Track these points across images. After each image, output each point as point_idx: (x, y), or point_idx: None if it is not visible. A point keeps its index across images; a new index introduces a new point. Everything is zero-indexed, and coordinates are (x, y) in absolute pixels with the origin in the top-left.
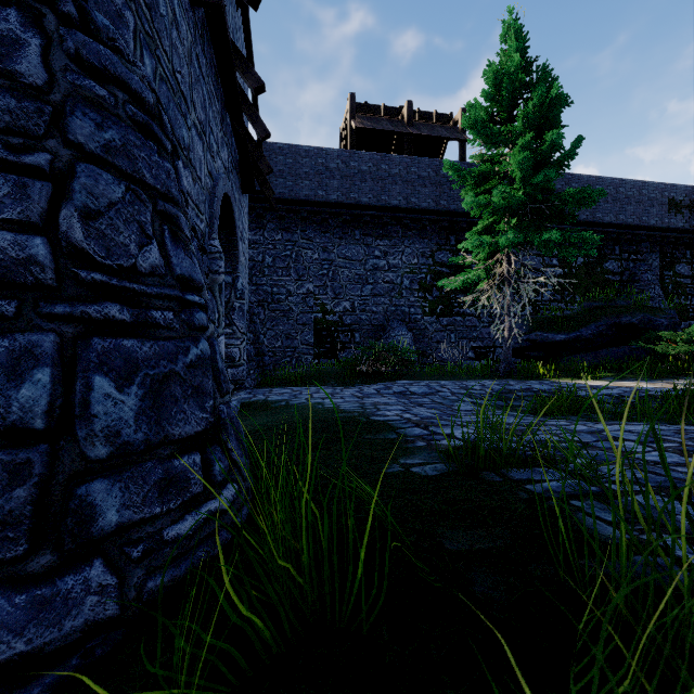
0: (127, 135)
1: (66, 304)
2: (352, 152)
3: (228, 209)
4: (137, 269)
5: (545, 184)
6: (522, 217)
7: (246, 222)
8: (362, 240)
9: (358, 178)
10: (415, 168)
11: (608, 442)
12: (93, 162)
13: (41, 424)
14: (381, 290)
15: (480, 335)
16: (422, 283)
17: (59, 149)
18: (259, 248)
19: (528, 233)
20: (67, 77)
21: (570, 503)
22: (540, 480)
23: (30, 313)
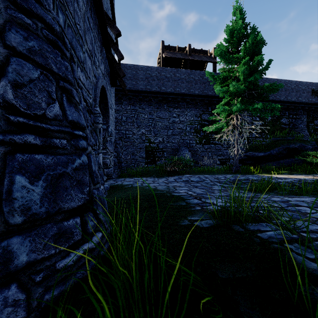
0: (42, 45)
1: (0, 134)
2: (163, 68)
3: (104, 94)
4: (45, 116)
5: (255, 81)
6: (243, 97)
7: (113, 100)
8: (167, 109)
9: (165, 80)
10: (192, 75)
11: (293, 207)
12: (22, 57)
13: None
14: (176, 132)
15: (223, 153)
16: (195, 129)
17: (1, 49)
18: (120, 113)
19: (246, 105)
20: (8, 11)
21: (285, 246)
22: (264, 231)
23: None
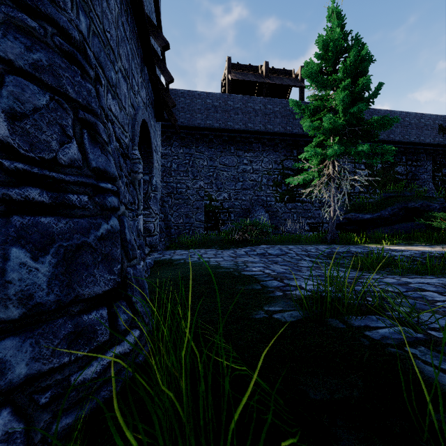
0: (53, 58)
1: None
2: (229, 95)
3: (146, 131)
4: (57, 161)
5: (359, 114)
6: (342, 136)
7: (159, 141)
8: (235, 153)
9: (233, 112)
10: (270, 105)
11: (415, 293)
12: (22, 76)
13: None
14: (248, 185)
15: (313, 215)
16: (275, 181)
17: None
18: (168, 158)
19: (347, 147)
20: (2, 9)
21: (406, 350)
22: (375, 327)
23: None
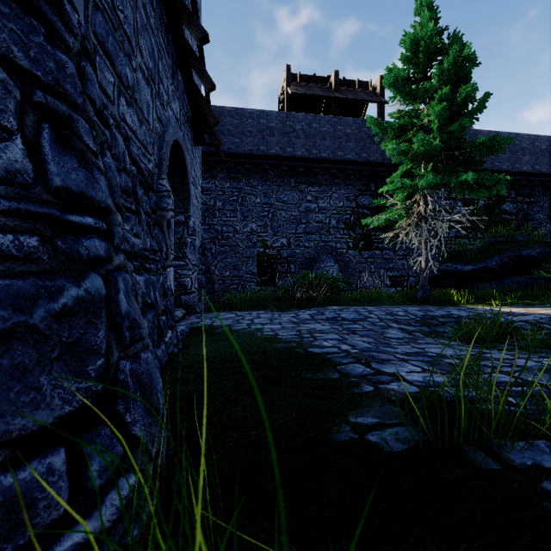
0: None
1: None
2: (288, 113)
3: (180, 156)
4: None
5: (461, 132)
6: (436, 163)
7: (199, 171)
8: (297, 187)
9: (293, 135)
10: (341, 126)
11: None
12: None
13: None
14: (312, 228)
15: (396, 266)
16: (347, 223)
17: None
18: (211, 194)
19: (444, 176)
20: None
21: None
22: None
23: None
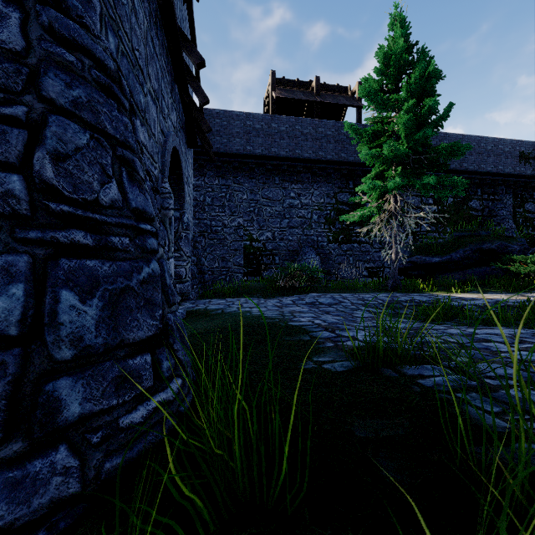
0: (92, 93)
1: (38, 230)
2: (273, 116)
3: (176, 160)
4: (99, 202)
5: (424, 140)
6: (405, 166)
7: (191, 170)
8: (281, 184)
9: (277, 136)
10: (322, 128)
11: (480, 343)
12: (63, 114)
13: (15, 331)
14: (295, 223)
15: (373, 258)
16: (327, 218)
17: (34, 103)
18: (201, 191)
19: (411, 178)
20: (42, 45)
21: (456, 396)
22: (429, 376)
23: (8, 238)
